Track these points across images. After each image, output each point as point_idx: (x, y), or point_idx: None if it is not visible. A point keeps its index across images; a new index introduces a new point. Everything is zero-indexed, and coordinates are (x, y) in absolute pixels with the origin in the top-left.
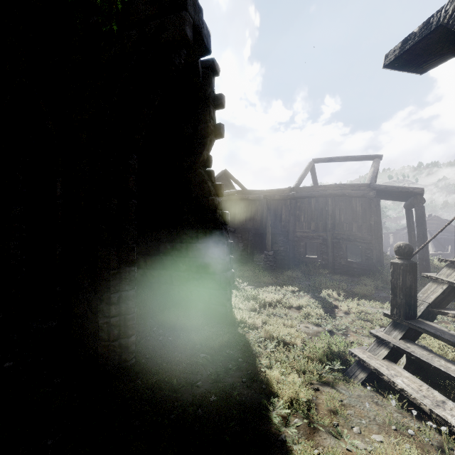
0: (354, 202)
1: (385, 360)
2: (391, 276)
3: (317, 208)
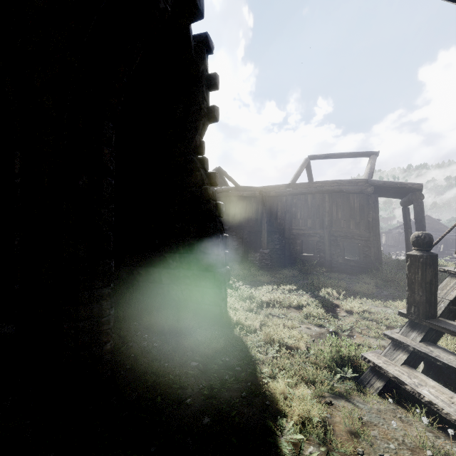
0: (351, 198)
1: (404, 365)
2: (407, 270)
3: (314, 205)
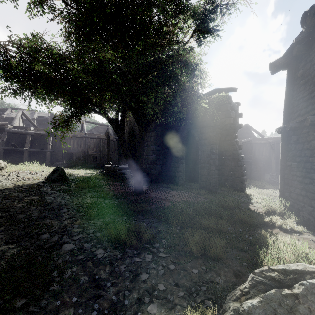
0: None
1: None
2: None
3: None
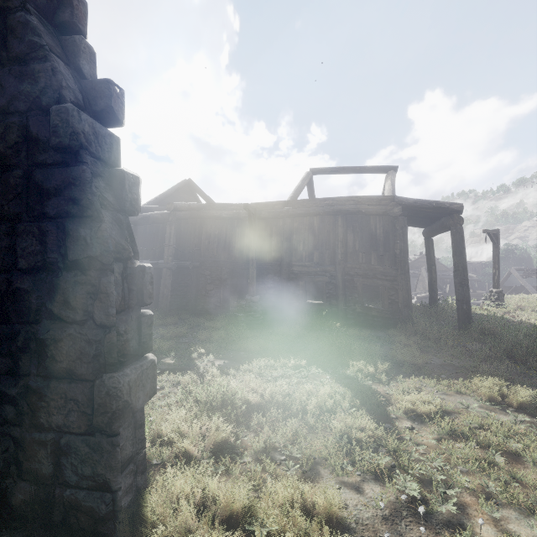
0: (373, 222)
1: None
2: None
3: (322, 231)
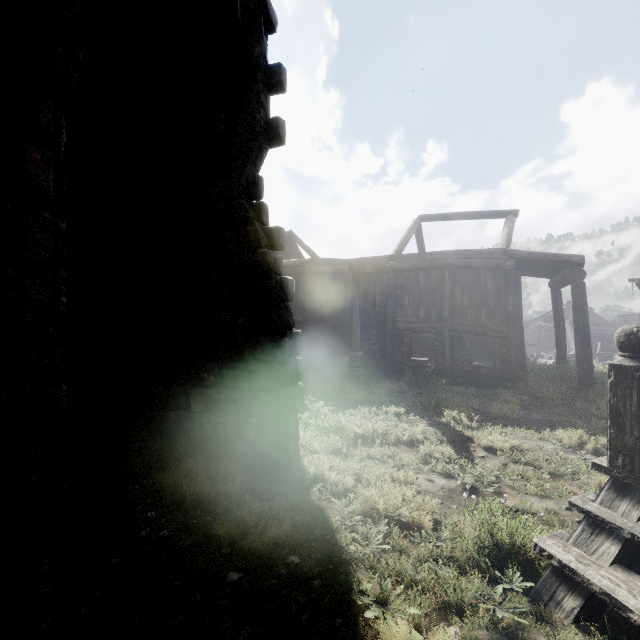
0: (483, 276)
1: (616, 566)
2: (610, 391)
3: (428, 286)
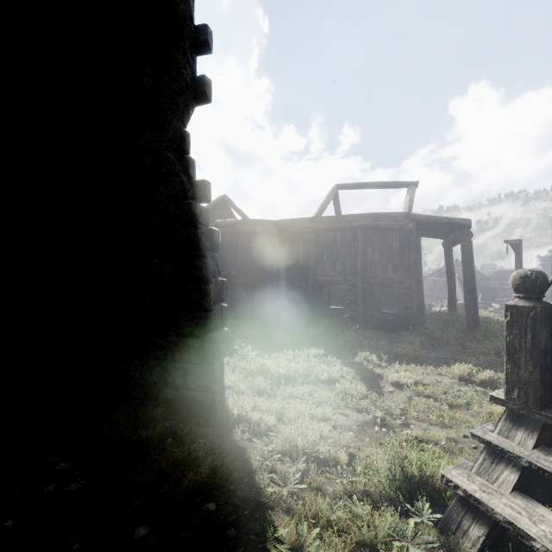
0: (389, 236)
1: (515, 493)
2: (507, 330)
3: (344, 244)
